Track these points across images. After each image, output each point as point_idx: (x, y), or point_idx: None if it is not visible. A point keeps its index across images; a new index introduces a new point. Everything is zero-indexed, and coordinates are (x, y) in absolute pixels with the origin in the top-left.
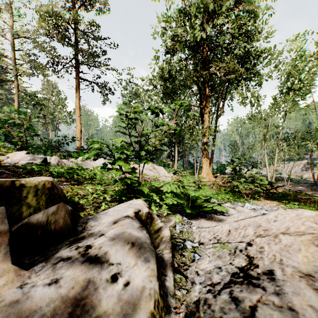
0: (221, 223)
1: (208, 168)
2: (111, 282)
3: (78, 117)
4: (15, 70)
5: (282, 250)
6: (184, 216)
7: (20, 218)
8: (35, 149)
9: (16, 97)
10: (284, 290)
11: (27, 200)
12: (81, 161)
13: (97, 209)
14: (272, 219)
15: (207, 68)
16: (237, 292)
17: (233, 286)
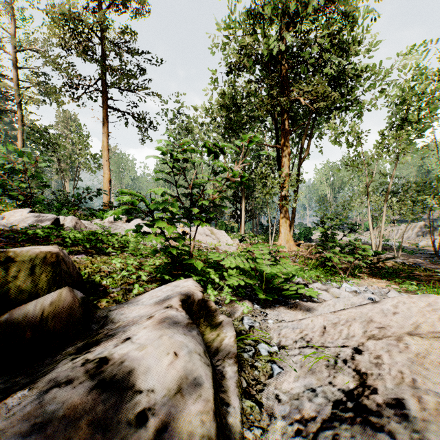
0: (310, 313)
1: (288, 233)
2: (136, 427)
3: (106, 161)
4: (18, 96)
5: (413, 363)
6: (255, 303)
7: (6, 310)
8: (44, 206)
9: (20, 134)
10: (428, 439)
11: (17, 282)
12: (109, 222)
13: (128, 294)
14: (389, 311)
15: (286, 93)
16: (345, 437)
17: (338, 426)
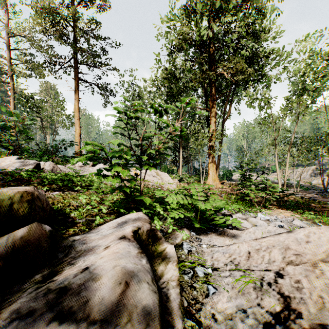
0: (235, 239)
1: (215, 174)
2: None
3: (77, 120)
4: (10, 71)
5: None
6: (191, 230)
7: None
8: (29, 154)
9: (12, 99)
10: None
11: None
12: (79, 167)
13: (91, 224)
14: (302, 240)
15: (214, 69)
16: None
17: None
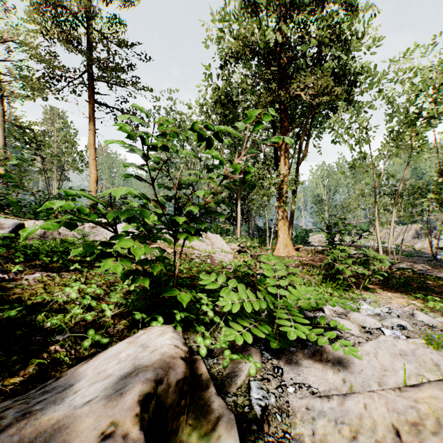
0: (343, 367)
1: (287, 237)
2: None
3: (92, 159)
4: None
5: None
6: (263, 347)
7: None
8: (19, 209)
9: (1, 130)
10: None
11: None
12: (91, 227)
13: (78, 344)
14: None
15: (286, 88)
16: None
17: None
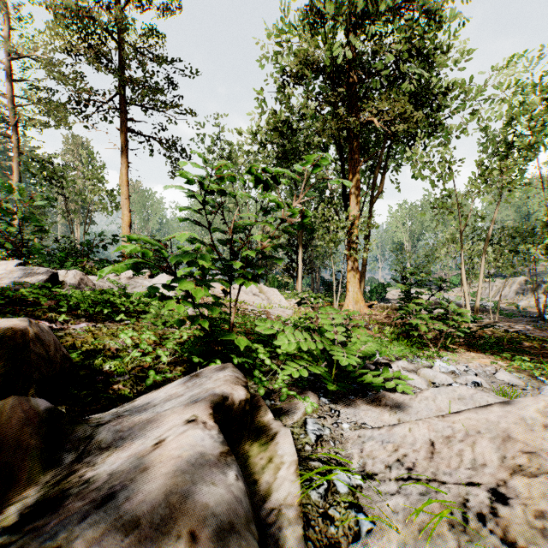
0: (401, 411)
1: (358, 291)
2: None
3: (125, 199)
4: (13, 117)
5: None
6: (321, 394)
7: None
8: (43, 257)
9: (16, 165)
10: None
11: None
12: (127, 278)
13: (139, 385)
14: (535, 421)
15: (356, 113)
16: None
17: None
